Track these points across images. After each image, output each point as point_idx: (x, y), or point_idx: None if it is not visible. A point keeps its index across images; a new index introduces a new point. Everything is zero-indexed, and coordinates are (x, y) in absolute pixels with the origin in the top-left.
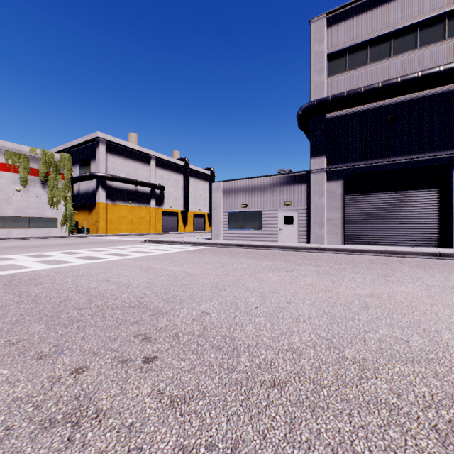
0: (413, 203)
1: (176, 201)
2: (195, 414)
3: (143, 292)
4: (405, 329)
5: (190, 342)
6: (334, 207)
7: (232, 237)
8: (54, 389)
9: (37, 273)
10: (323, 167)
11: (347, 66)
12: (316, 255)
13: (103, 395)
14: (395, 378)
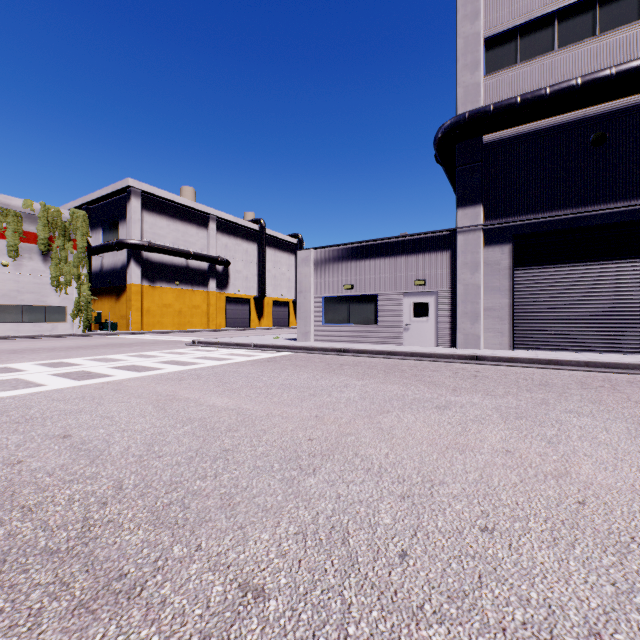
0: (633, 282)
1: (247, 282)
2: None
3: (118, 480)
4: None
5: None
6: (497, 288)
7: (329, 336)
8: None
9: None
10: (479, 222)
11: (518, 56)
12: (474, 370)
13: None
14: None
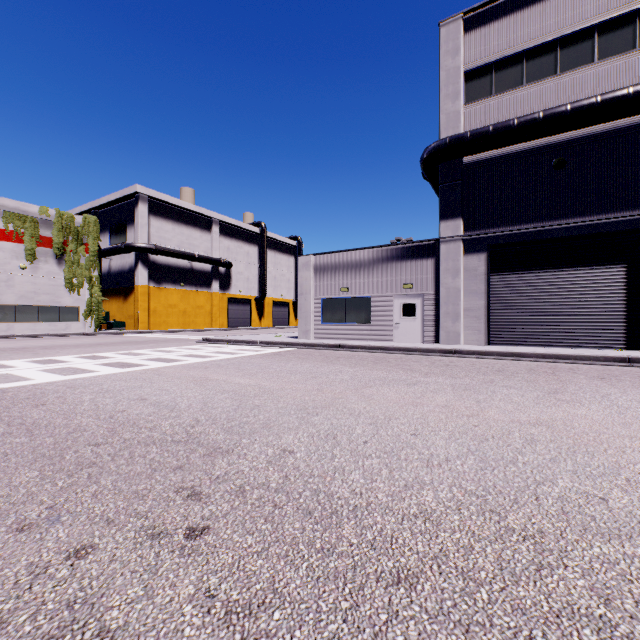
0: (588, 286)
1: (249, 283)
2: (267, 638)
3: (195, 418)
4: (598, 479)
5: (262, 501)
6: (474, 291)
7: (327, 334)
8: (35, 589)
9: (41, 388)
10: (459, 233)
11: (493, 88)
12: (449, 361)
13: (115, 600)
14: (596, 567)
